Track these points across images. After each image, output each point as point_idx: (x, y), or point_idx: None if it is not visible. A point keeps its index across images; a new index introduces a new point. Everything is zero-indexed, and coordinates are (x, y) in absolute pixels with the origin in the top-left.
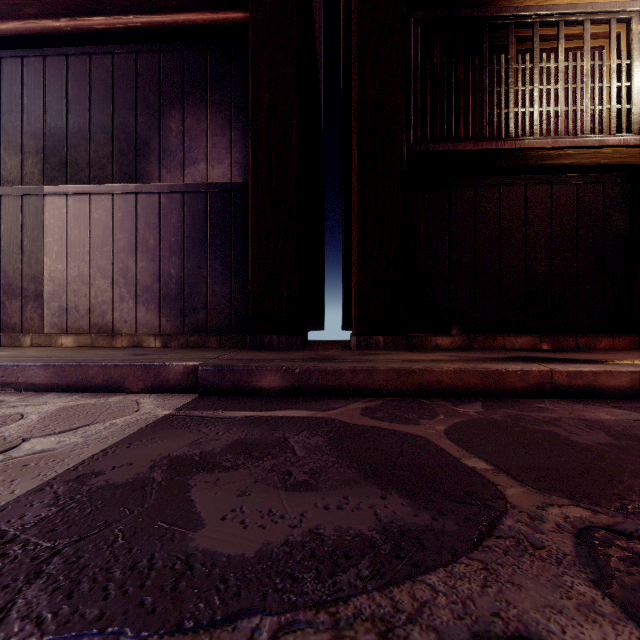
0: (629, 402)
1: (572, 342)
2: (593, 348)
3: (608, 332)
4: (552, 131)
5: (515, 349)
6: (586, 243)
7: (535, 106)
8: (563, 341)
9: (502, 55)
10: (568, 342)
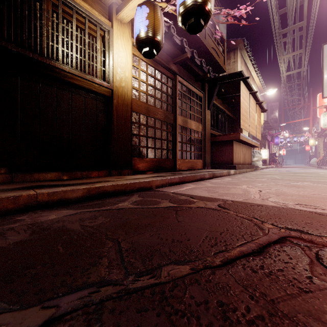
0: (80, 204)
1: (80, 174)
2: (90, 177)
3: (98, 169)
4: (69, 64)
5: (46, 180)
6: (89, 126)
7: (60, 45)
8: (75, 174)
9: (38, 3)
10: (78, 174)
